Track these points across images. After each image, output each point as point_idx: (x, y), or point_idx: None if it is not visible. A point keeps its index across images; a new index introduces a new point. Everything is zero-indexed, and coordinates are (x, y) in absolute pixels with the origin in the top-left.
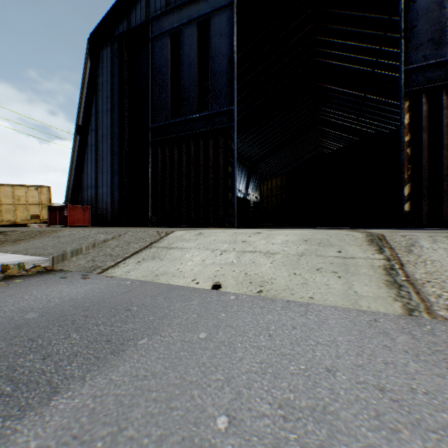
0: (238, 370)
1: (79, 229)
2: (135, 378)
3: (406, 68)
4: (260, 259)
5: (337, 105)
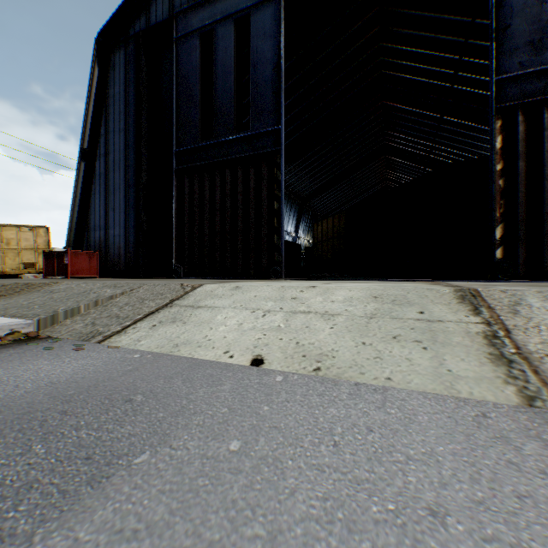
0: (288, 515)
1: (80, 282)
2: (118, 536)
3: (498, 78)
4: (316, 322)
5: (406, 128)
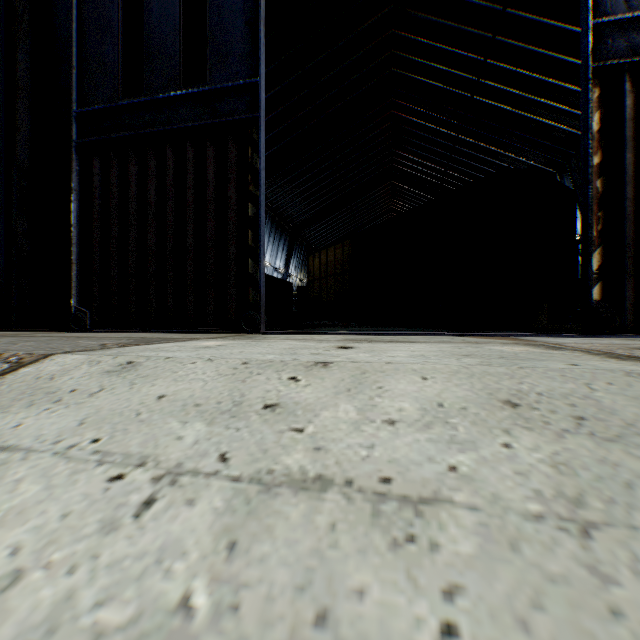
0: None
1: None
2: None
3: (596, 21)
4: (362, 569)
5: (418, 148)
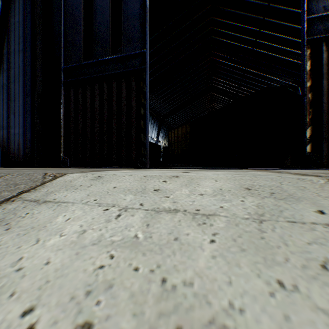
0: None
1: None
2: None
3: (308, 17)
4: (188, 229)
5: (224, 75)
